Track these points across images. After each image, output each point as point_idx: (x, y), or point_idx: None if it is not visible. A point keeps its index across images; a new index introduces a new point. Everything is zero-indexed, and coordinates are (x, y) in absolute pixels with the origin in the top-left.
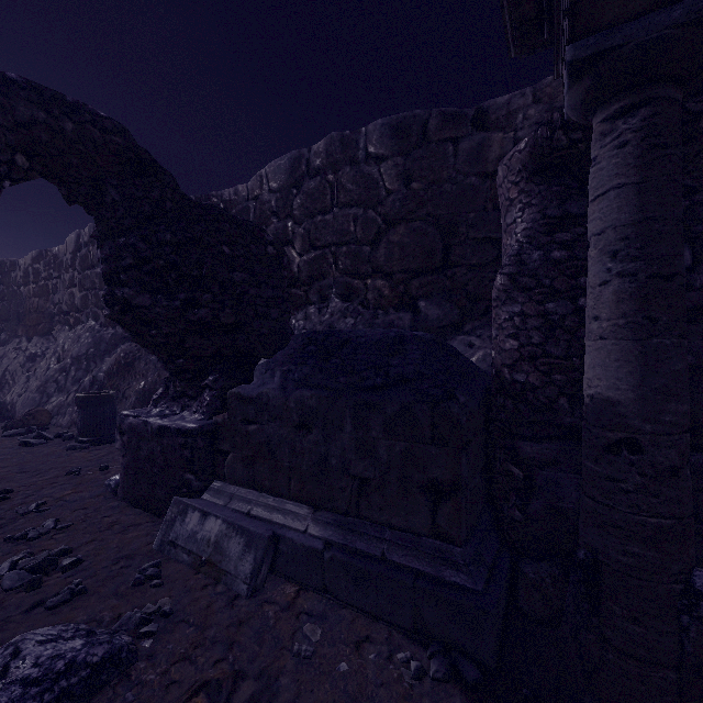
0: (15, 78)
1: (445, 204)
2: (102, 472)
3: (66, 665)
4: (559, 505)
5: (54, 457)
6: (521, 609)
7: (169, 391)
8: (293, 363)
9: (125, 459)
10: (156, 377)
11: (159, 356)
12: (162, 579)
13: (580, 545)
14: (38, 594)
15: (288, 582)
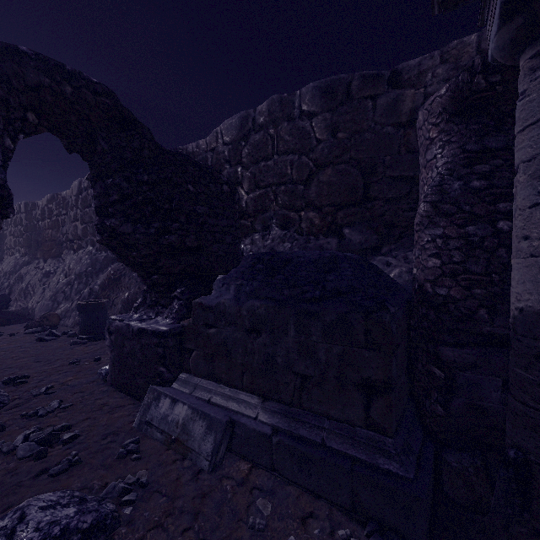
0: (26, 51)
1: (365, 150)
2: (96, 363)
3: (61, 530)
4: (479, 404)
5: (61, 350)
6: (446, 494)
7: (146, 300)
8: (245, 278)
9: (113, 354)
10: (137, 289)
11: (139, 273)
12: (140, 453)
13: (508, 443)
14: (44, 463)
15: (242, 460)
